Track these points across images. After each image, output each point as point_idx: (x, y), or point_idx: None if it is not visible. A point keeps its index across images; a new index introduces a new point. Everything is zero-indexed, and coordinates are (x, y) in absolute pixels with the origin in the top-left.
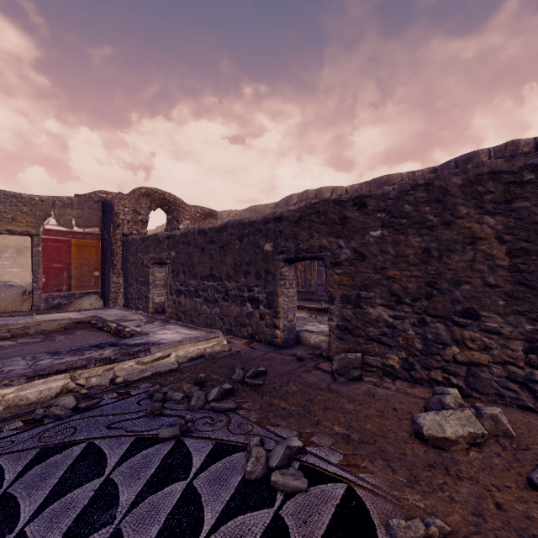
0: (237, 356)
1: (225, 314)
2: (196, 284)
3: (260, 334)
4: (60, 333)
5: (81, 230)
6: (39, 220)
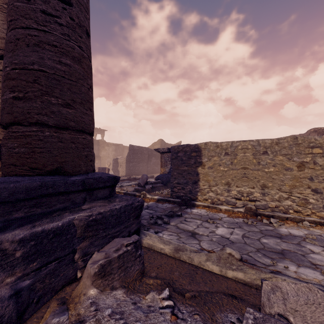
0: None
1: None
2: None
3: None
4: None
5: None
6: None
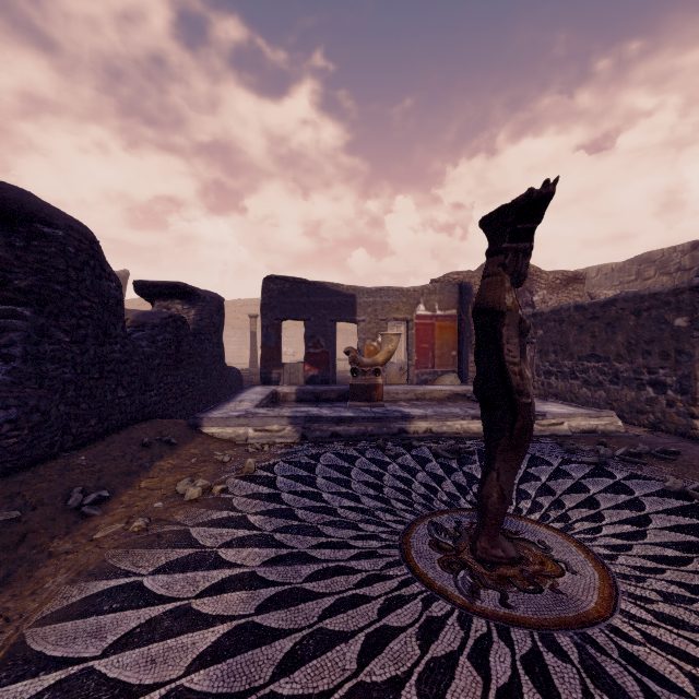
0: (636, 439)
1: (614, 399)
2: (571, 365)
3: (667, 424)
4: (446, 401)
5: (442, 313)
6: (413, 308)
